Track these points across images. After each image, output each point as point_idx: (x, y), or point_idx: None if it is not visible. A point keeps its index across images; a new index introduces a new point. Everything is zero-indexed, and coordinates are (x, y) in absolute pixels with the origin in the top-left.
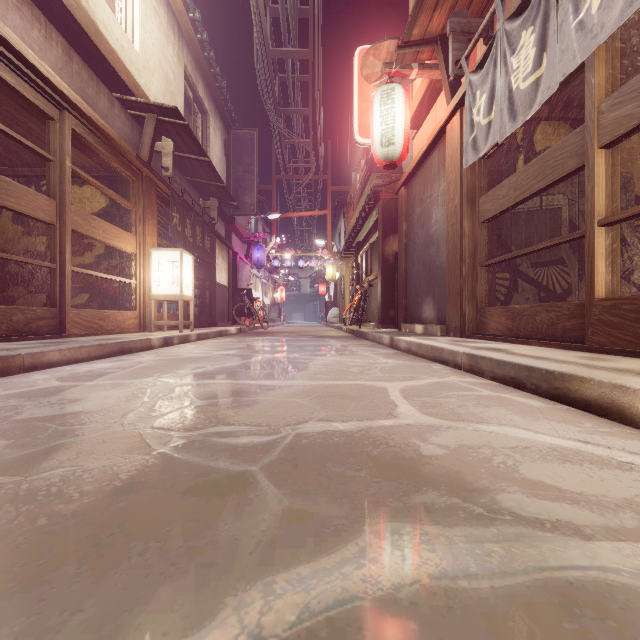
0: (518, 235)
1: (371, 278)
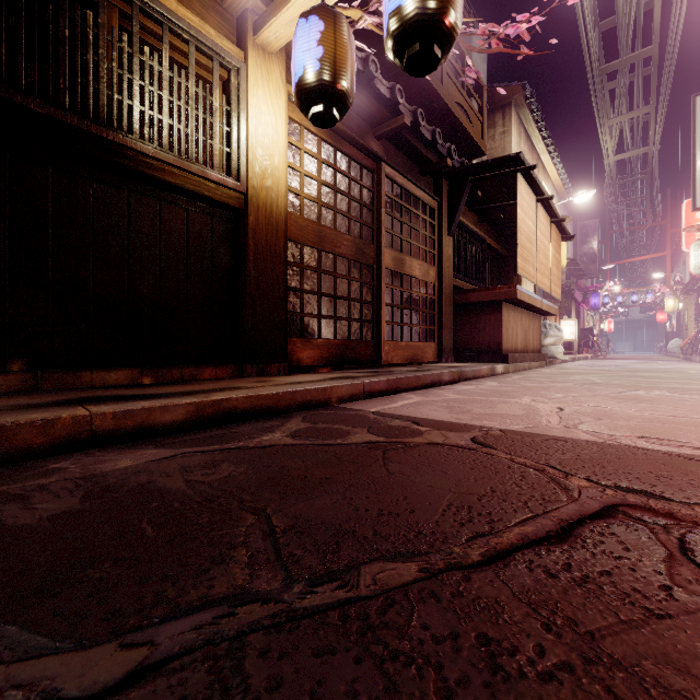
0: None
1: None
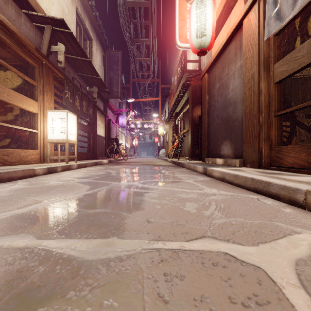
0: (297, 95)
1: (184, 132)
